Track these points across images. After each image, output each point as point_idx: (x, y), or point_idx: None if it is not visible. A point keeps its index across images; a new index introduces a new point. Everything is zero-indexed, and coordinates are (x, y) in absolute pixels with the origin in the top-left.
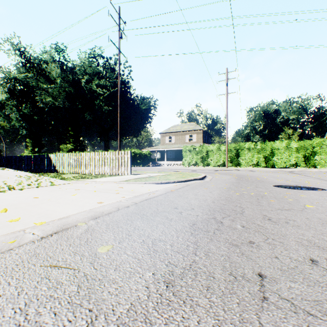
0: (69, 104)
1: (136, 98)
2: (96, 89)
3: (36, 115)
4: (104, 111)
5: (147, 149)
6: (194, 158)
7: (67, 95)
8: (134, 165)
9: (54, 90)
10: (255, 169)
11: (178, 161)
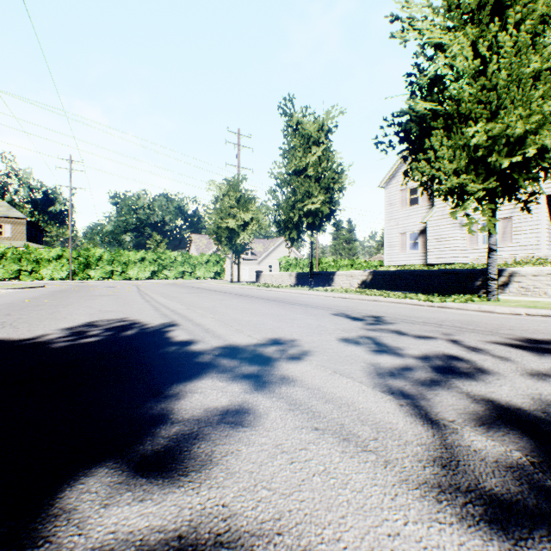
0: None
1: None
2: None
3: None
4: None
5: None
6: (15, 267)
7: None
8: None
9: None
10: (107, 282)
11: None
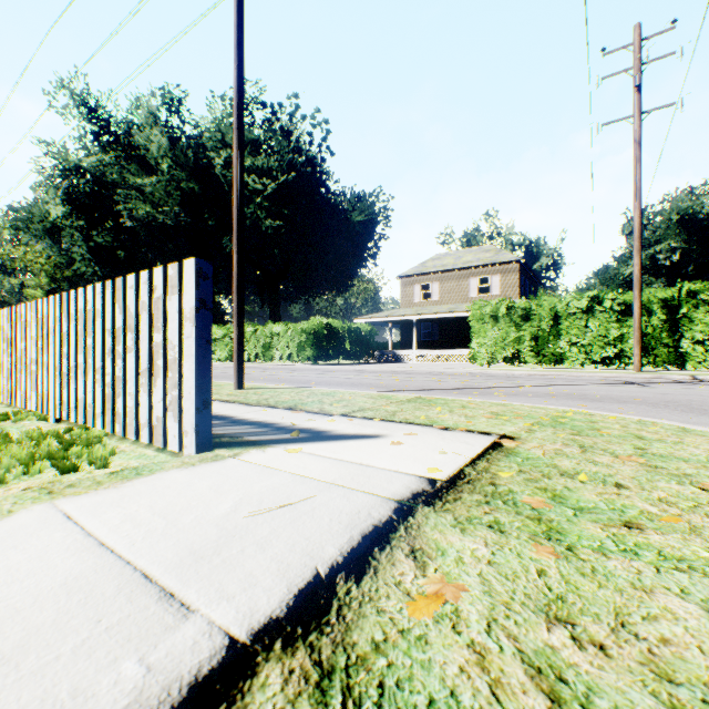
0: (189, 220)
1: (341, 197)
2: (247, 179)
3: (122, 248)
4: (266, 232)
5: (367, 319)
6: (511, 338)
7: (184, 200)
8: (331, 359)
9: (157, 187)
10: None
11: (448, 348)
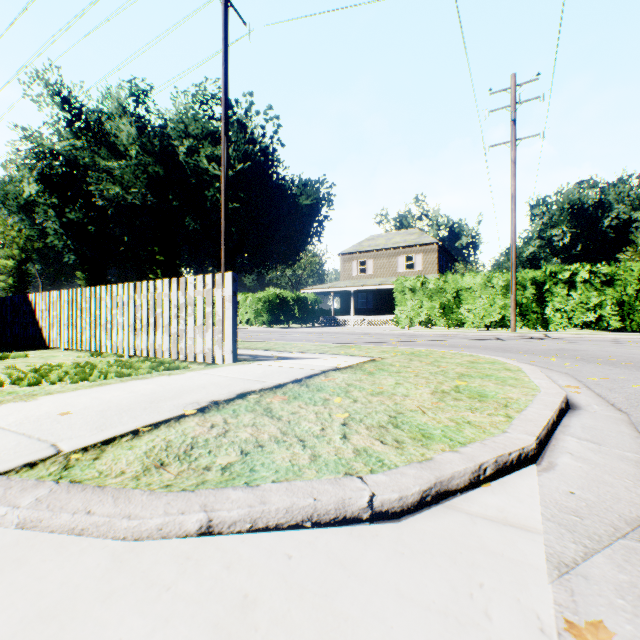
0: (155, 200)
1: (290, 183)
2: (208, 166)
3: (92, 223)
4: None
5: (313, 290)
6: (425, 306)
7: (150, 182)
8: (283, 323)
9: (126, 171)
10: (606, 337)
11: (381, 314)
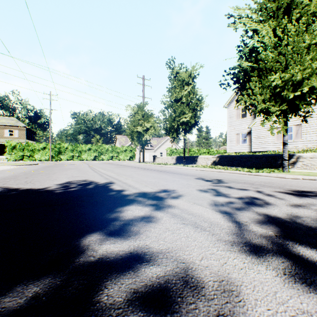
0: None
1: None
2: None
3: None
4: None
5: None
6: (21, 153)
7: None
8: None
9: None
10: (70, 162)
11: None
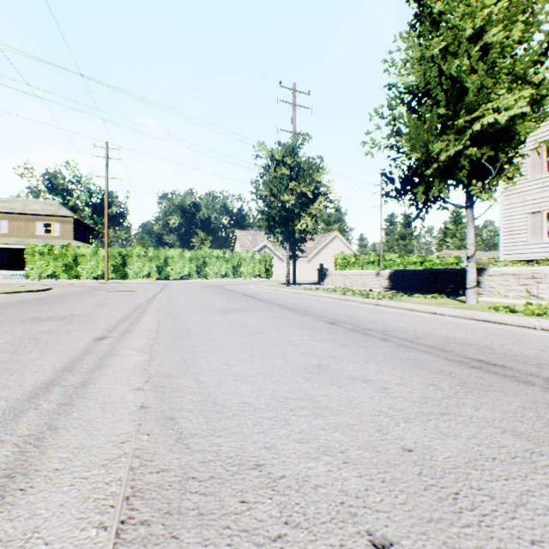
0: None
1: None
2: None
3: None
4: None
5: None
6: (52, 265)
7: None
8: None
9: None
10: (143, 282)
11: (18, 269)
